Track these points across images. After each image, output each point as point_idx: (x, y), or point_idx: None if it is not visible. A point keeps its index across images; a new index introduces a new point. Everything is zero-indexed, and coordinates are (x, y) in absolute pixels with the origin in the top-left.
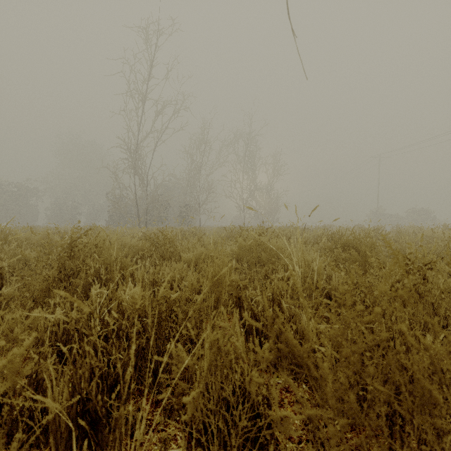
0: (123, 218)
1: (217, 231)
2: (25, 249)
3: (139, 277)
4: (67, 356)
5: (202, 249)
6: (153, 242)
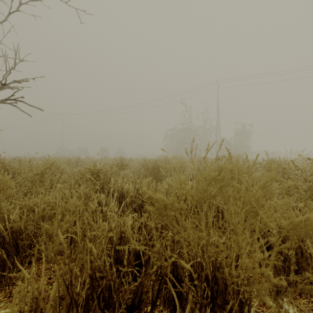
0: None
1: None
2: None
3: None
4: None
5: None
6: None
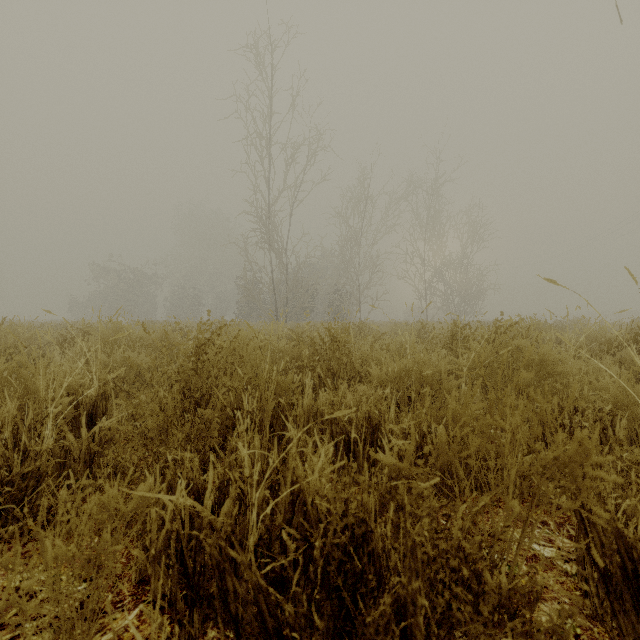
0: (256, 310)
1: (394, 328)
2: (139, 352)
3: (304, 410)
4: (197, 586)
5: (404, 361)
6: (314, 345)
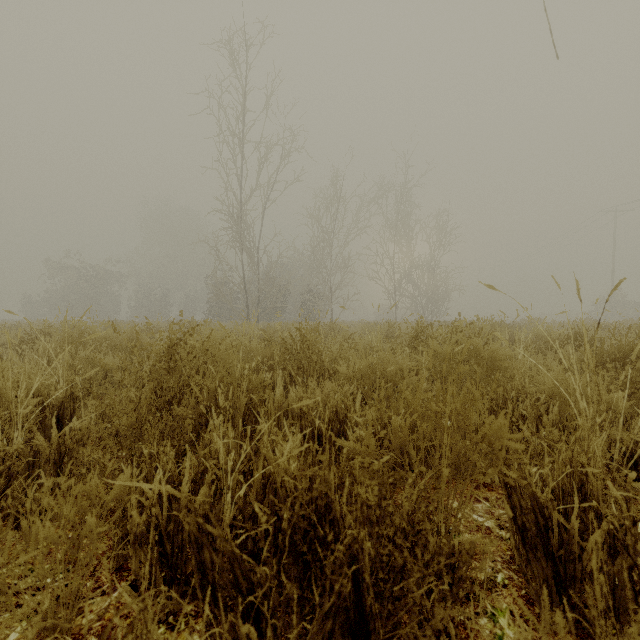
0: (227, 310)
1: (363, 328)
2: (105, 353)
3: (275, 406)
4: (175, 565)
5: (370, 359)
6: (285, 345)
